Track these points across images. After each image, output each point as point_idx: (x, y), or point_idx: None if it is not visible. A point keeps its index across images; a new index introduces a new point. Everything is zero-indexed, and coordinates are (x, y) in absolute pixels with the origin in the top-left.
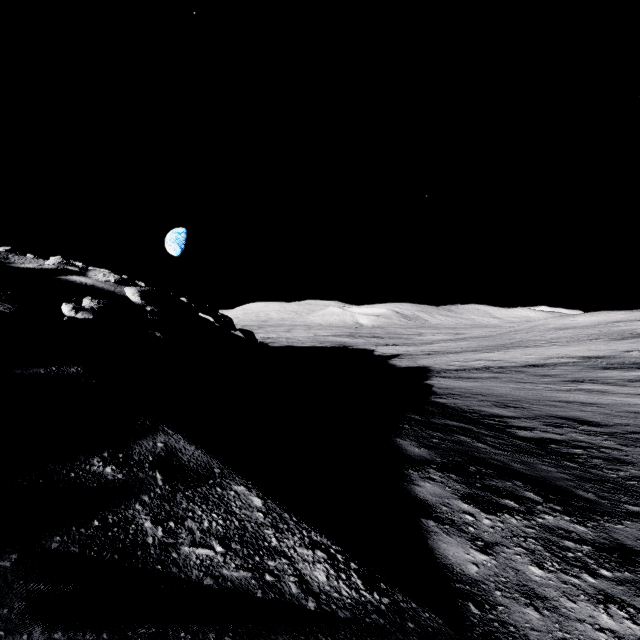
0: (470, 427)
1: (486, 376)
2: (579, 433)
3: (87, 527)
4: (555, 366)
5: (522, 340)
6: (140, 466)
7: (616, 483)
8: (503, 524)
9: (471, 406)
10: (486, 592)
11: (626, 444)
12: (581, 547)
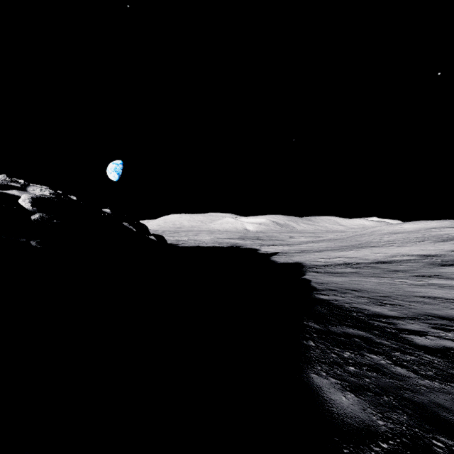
0: (370, 336)
1: (349, 271)
2: None
3: None
4: (401, 263)
5: (367, 242)
6: None
7: None
8: None
9: (352, 303)
10: None
11: None
12: None
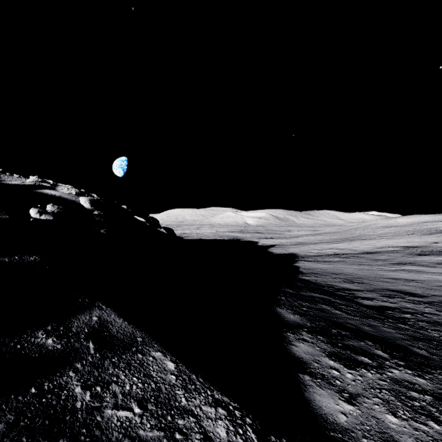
0: (328, 298)
1: (336, 260)
2: (407, 302)
3: (24, 395)
4: (384, 253)
5: (360, 235)
6: (77, 337)
7: (439, 341)
8: (362, 378)
9: (327, 282)
10: (355, 440)
11: (441, 310)
12: (424, 397)
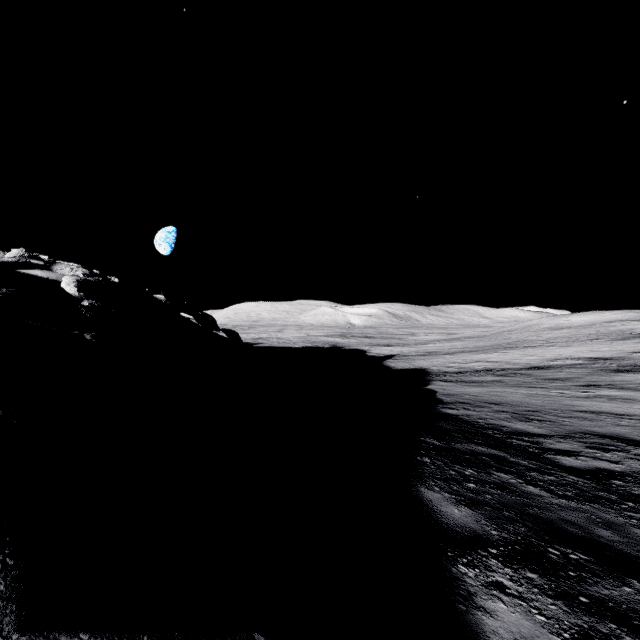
0: (503, 454)
1: (490, 379)
2: (638, 460)
3: None
4: (562, 368)
5: (519, 340)
6: None
7: None
8: None
9: (488, 419)
10: None
11: None
12: None
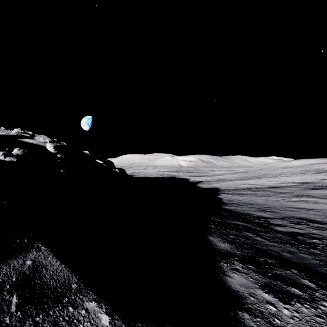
0: (249, 225)
1: (249, 193)
2: (312, 228)
3: None
4: (285, 187)
5: (265, 173)
6: None
7: None
8: (298, 314)
9: (245, 211)
10: None
11: None
12: None
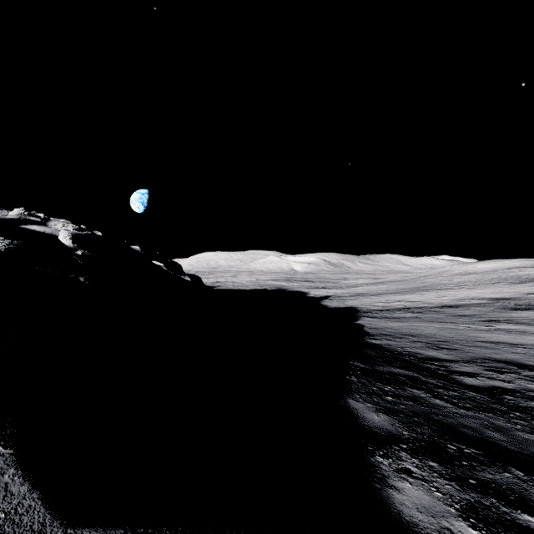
0: (416, 375)
1: (409, 316)
2: (526, 380)
3: None
4: (469, 307)
5: (433, 284)
6: None
7: None
8: None
9: (406, 348)
10: None
11: None
12: None
